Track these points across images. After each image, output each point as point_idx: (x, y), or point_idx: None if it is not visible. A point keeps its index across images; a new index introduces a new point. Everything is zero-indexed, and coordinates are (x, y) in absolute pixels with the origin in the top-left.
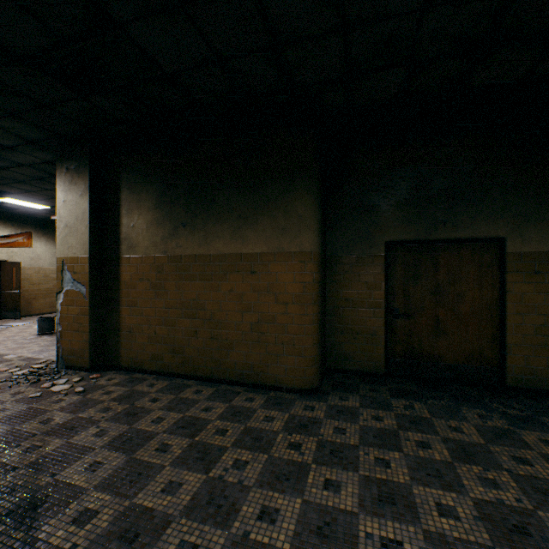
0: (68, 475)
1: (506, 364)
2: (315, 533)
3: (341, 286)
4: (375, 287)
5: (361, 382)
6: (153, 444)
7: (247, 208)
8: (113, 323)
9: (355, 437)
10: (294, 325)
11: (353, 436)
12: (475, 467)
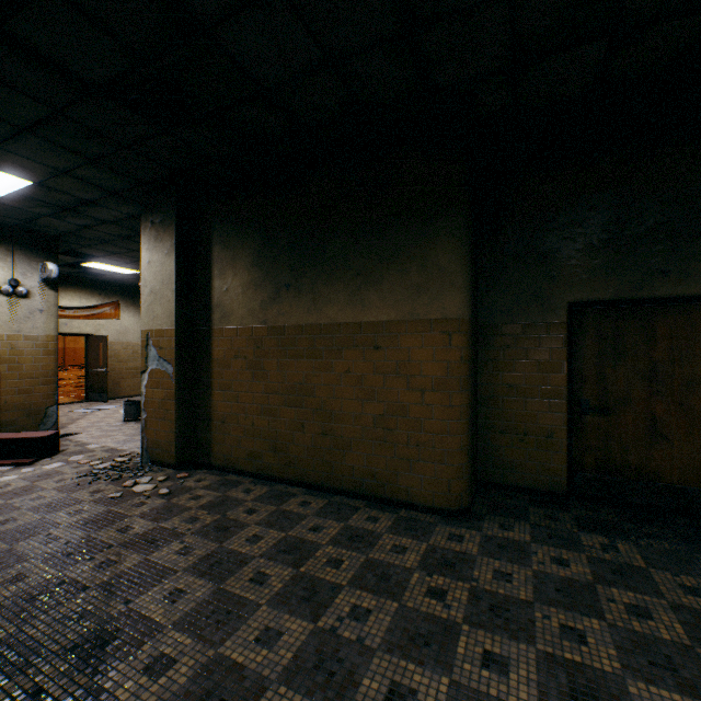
0: (143, 604)
1: None
2: None
3: (501, 366)
4: (552, 369)
5: (531, 504)
6: (247, 572)
7: (369, 262)
8: (204, 411)
9: (527, 588)
10: (434, 420)
11: (524, 586)
12: None
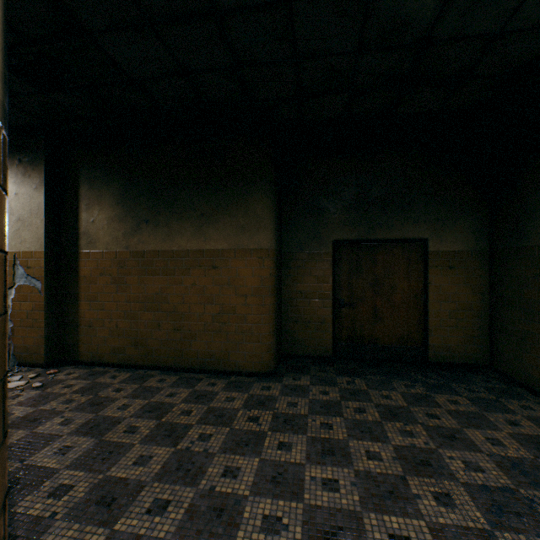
0: (37, 460)
1: (428, 344)
2: (270, 481)
3: (295, 279)
4: (324, 281)
5: (312, 364)
6: (122, 427)
7: (209, 208)
8: (71, 318)
9: (305, 408)
10: (253, 315)
11: (304, 407)
12: (398, 423)
